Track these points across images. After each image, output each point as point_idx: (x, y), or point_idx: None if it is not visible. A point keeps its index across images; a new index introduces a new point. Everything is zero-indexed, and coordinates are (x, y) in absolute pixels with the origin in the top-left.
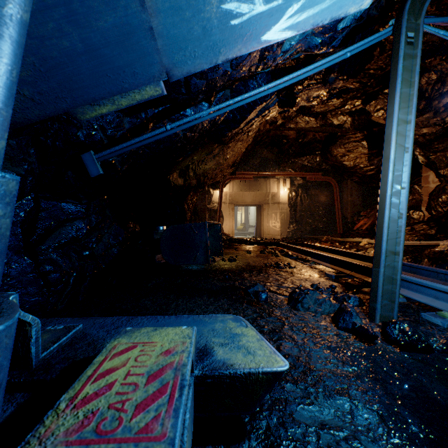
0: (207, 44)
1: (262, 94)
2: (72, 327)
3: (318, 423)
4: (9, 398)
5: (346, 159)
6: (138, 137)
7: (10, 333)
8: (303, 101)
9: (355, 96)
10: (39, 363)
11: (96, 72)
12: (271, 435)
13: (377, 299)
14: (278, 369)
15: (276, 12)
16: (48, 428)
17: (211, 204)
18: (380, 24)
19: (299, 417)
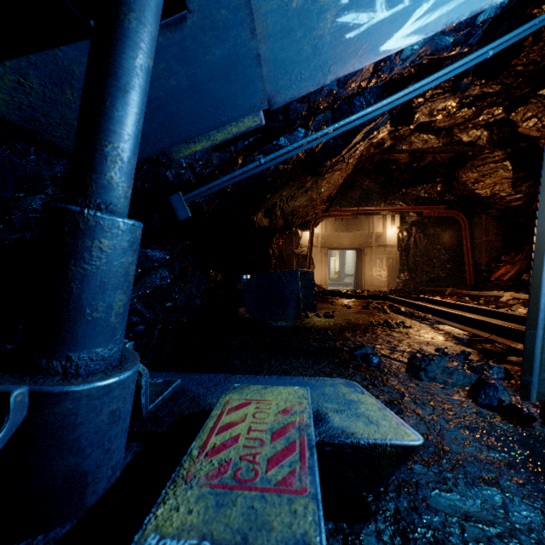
0: (316, 64)
1: (374, 114)
2: (171, 381)
3: (461, 513)
4: (125, 446)
5: (480, 186)
6: (229, 174)
7: (135, 379)
8: (424, 116)
9: (495, 103)
10: (147, 415)
11: (196, 108)
12: (401, 519)
13: (533, 370)
14: (410, 443)
15: (400, 16)
16: (188, 470)
17: (298, 248)
18: (535, 6)
19: (435, 504)
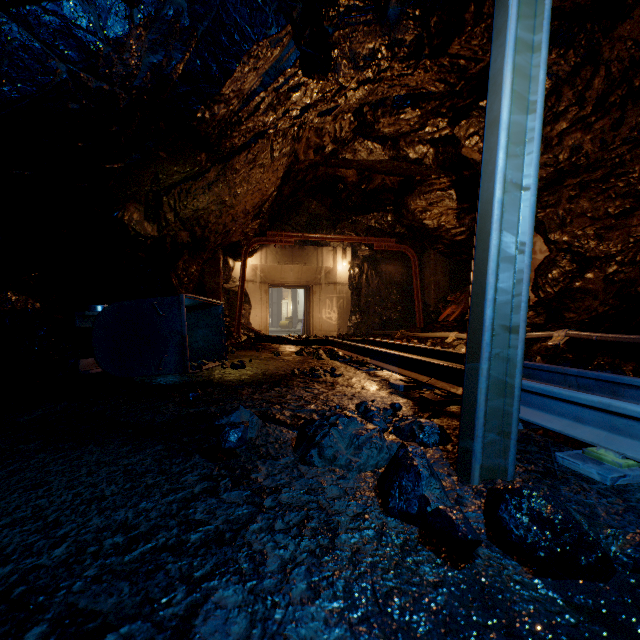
0: None
1: None
2: None
3: None
4: None
5: (428, 216)
6: None
7: None
8: (345, 60)
9: (440, 113)
10: None
11: None
12: None
13: (475, 431)
14: None
15: None
16: None
17: (230, 282)
18: None
19: None
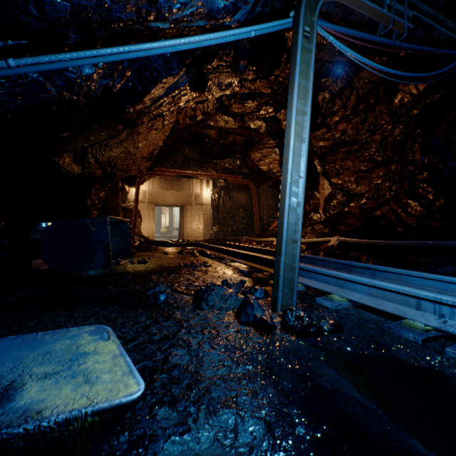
0: None
1: (157, 51)
2: None
3: None
4: None
5: (262, 163)
6: None
7: None
8: (215, 86)
9: (269, 103)
10: None
11: None
12: None
13: (279, 288)
14: (123, 400)
15: None
16: None
17: (126, 202)
18: None
19: None
